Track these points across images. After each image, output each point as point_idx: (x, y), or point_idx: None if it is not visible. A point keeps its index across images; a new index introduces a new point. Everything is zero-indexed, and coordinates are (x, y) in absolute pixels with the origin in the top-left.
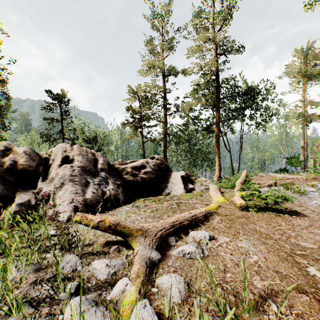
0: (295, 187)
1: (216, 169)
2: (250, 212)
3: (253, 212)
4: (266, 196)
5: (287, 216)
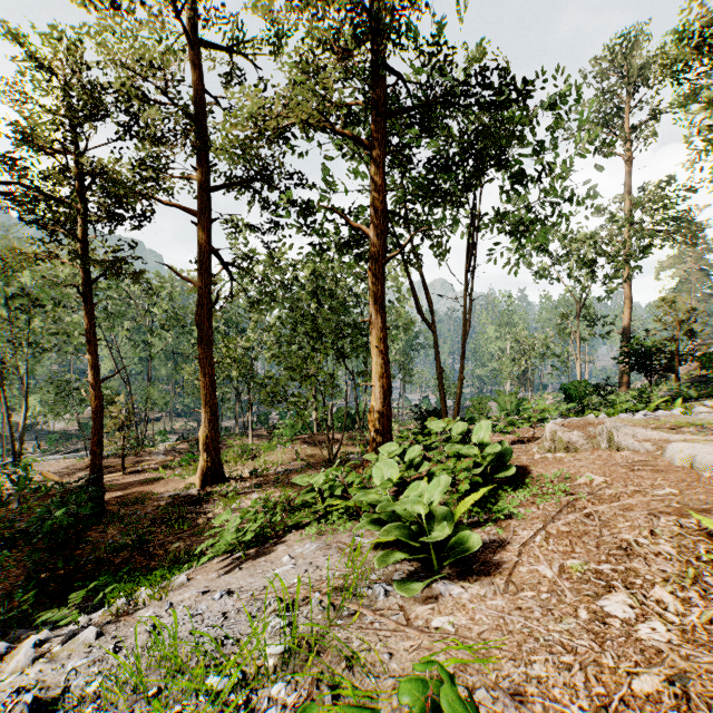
0: None
1: (374, 388)
2: None
3: None
4: None
5: None
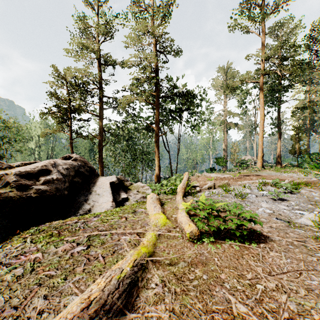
0: (232, 188)
1: (156, 169)
2: (205, 245)
3: (210, 246)
4: (225, 216)
5: (256, 248)
